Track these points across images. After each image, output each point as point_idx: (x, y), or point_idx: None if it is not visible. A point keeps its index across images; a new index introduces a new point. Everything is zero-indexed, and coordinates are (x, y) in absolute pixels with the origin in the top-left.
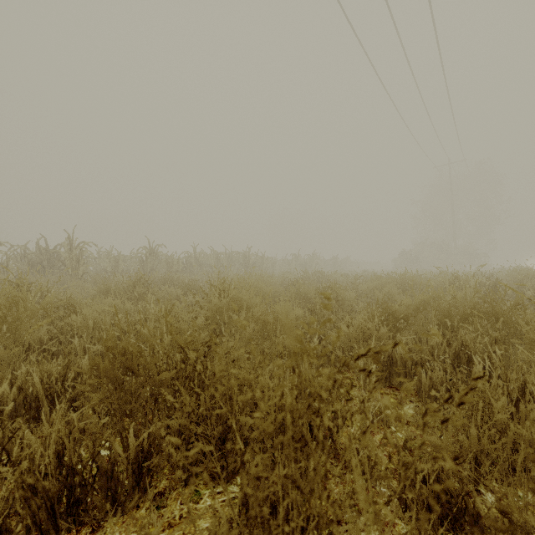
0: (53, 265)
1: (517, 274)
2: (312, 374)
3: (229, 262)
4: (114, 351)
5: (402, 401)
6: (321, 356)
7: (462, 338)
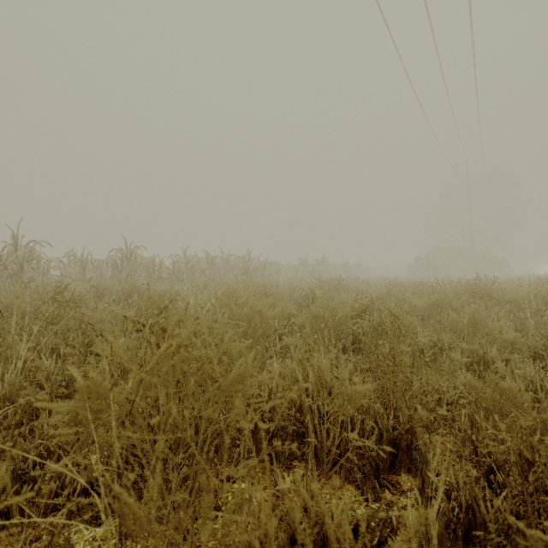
0: None
1: None
2: None
3: (226, 268)
4: None
5: None
6: (434, 544)
7: None
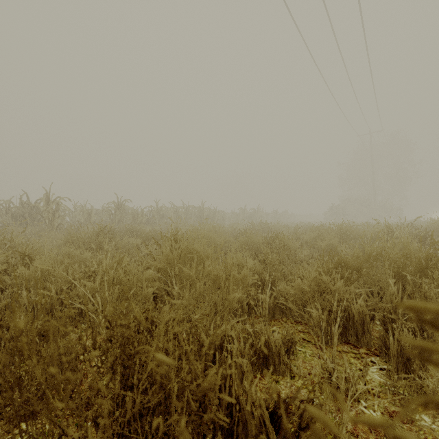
0: (32, 217)
1: (438, 225)
2: (268, 334)
3: (186, 215)
4: (5, 335)
5: (367, 365)
6: (272, 307)
7: (426, 293)
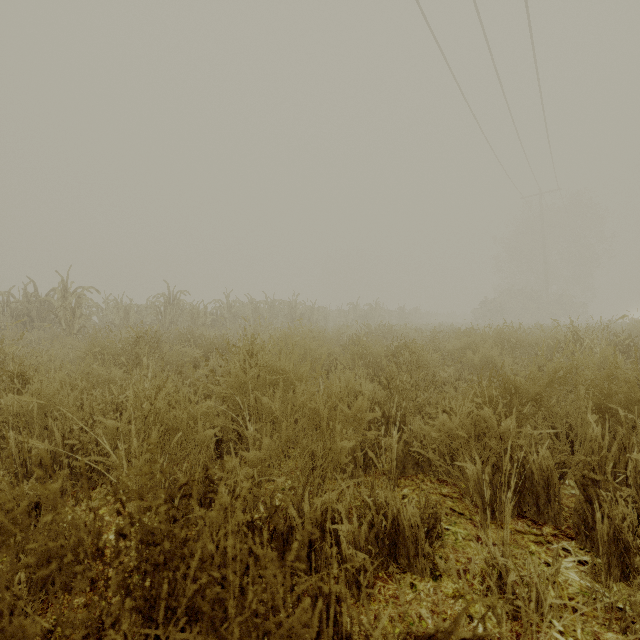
0: (42, 317)
1: None
2: (397, 507)
3: (271, 314)
4: None
5: (558, 557)
6: (402, 457)
7: None
